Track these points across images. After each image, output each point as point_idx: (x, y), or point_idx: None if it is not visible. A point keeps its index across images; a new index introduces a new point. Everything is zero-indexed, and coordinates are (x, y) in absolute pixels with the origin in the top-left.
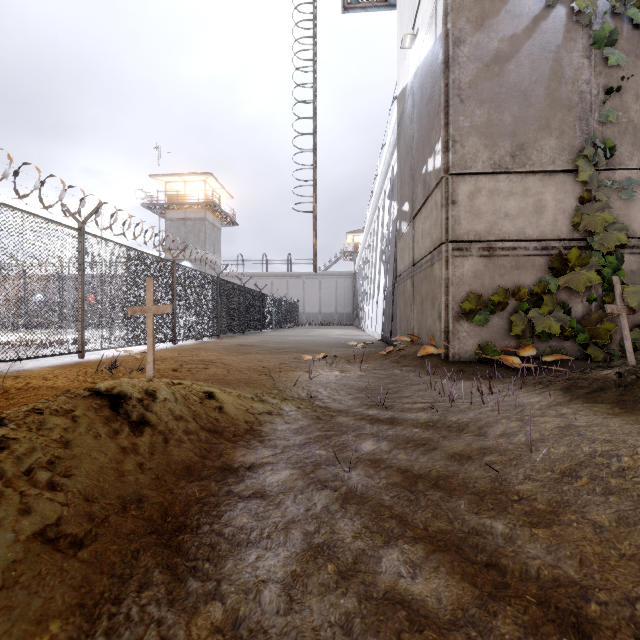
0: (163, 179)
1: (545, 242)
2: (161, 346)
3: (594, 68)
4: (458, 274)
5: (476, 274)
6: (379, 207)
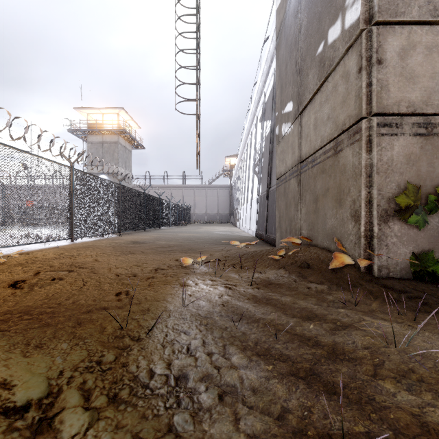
0: (85, 111)
1: None
2: (57, 244)
3: None
4: (386, 158)
5: (409, 158)
6: (251, 131)
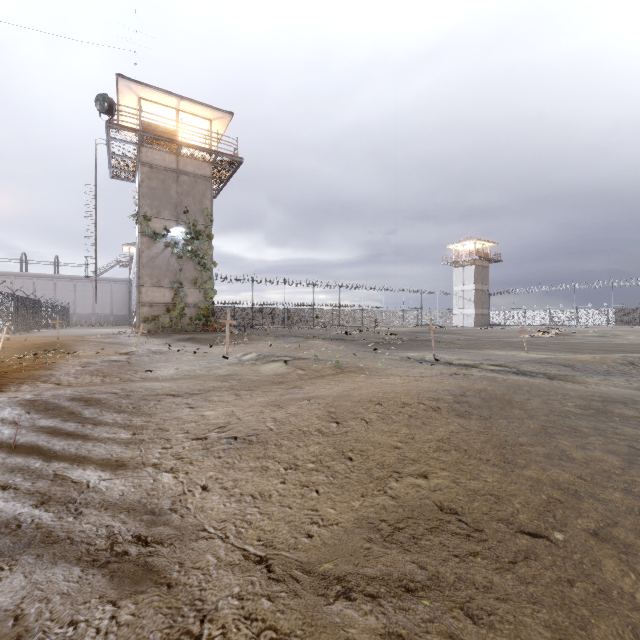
0: None
1: (166, 304)
2: None
3: (178, 263)
4: (143, 311)
5: (148, 311)
6: None
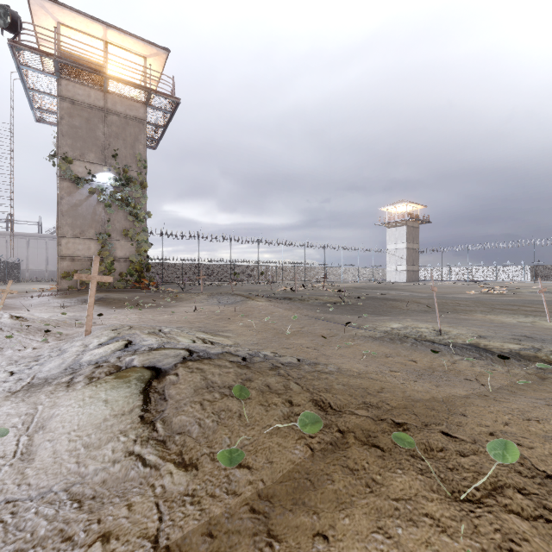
0: None
1: (91, 258)
2: None
3: (106, 213)
4: (62, 266)
5: (68, 266)
6: None
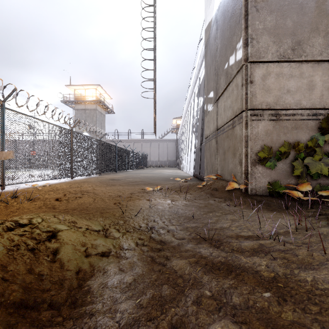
0: (73, 87)
1: (315, 110)
2: (63, 180)
3: None
4: (254, 132)
5: (267, 132)
6: (191, 102)
